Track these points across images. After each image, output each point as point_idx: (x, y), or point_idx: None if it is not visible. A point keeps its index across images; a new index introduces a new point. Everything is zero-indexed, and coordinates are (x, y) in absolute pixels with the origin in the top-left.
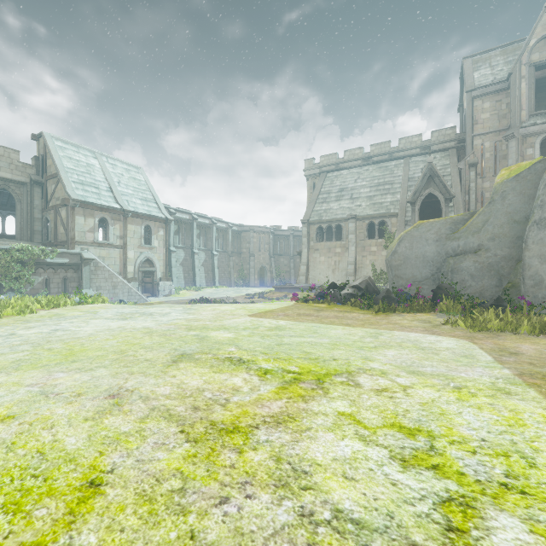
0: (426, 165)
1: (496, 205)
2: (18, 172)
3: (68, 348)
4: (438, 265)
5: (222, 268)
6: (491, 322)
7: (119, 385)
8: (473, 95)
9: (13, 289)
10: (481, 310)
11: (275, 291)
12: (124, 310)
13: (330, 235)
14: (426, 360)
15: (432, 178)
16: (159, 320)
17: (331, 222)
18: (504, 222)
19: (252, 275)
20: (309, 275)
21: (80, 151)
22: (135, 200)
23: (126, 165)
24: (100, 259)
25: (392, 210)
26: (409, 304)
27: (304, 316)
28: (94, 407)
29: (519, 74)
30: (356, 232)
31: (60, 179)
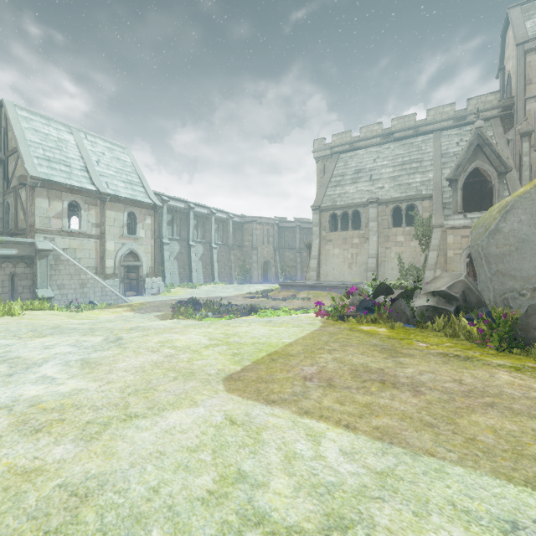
0: (473, 132)
1: None
2: None
3: None
4: None
5: (222, 262)
6: None
7: None
8: (525, 49)
9: None
10: None
11: (281, 289)
12: None
13: (343, 225)
14: None
15: (481, 148)
16: None
17: (347, 207)
18: None
19: (254, 271)
20: (320, 271)
21: (51, 124)
22: (116, 183)
23: (109, 143)
24: (63, 251)
25: (424, 191)
26: None
27: (380, 392)
28: None
29: None
30: (378, 219)
31: (19, 153)
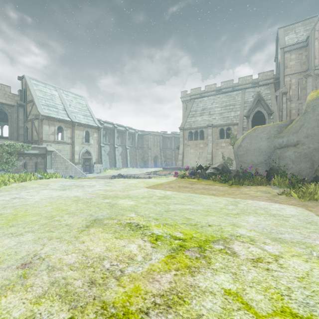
0: (256, 93)
1: (309, 114)
2: (9, 99)
3: (14, 213)
4: (269, 154)
5: (132, 156)
6: (317, 194)
7: (36, 251)
8: (284, 51)
9: (4, 169)
10: (305, 184)
11: (163, 170)
12: (66, 183)
13: (196, 137)
14: (281, 226)
15: (260, 101)
16: (86, 190)
17: (197, 128)
18: (315, 125)
19: (149, 161)
20: (184, 161)
21: (47, 86)
22: (79, 116)
23: (74, 95)
24: (57, 151)
25: (235, 121)
26: (252, 180)
27: (182, 188)
28: (1, 279)
29: (313, 37)
30: (212, 134)
31: (34, 103)
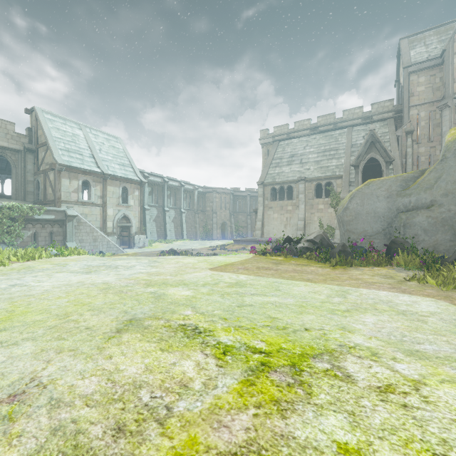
0: (369, 133)
1: (449, 162)
2: (13, 141)
3: (10, 309)
4: (389, 220)
5: (189, 223)
6: None
7: (34, 373)
8: (409, 71)
9: (5, 242)
10: (447, 265)
11: (235, 243)
12: (93, 263)
13: (282, 195)
14: (417, 331)
15: (374, 144)
16: (121, 274)
17: (283, 183)
18: None
19: (214, 230)
20: (264, 230)
21: (67, 123)
22: (114, 165)
23: (107, 135)
24: (82, 216)
25: (337, 172)
26: (365, 258)
27: (263, 270)
28: None
29: (452, 50)
30: (305, 192)
31: (49, 147)
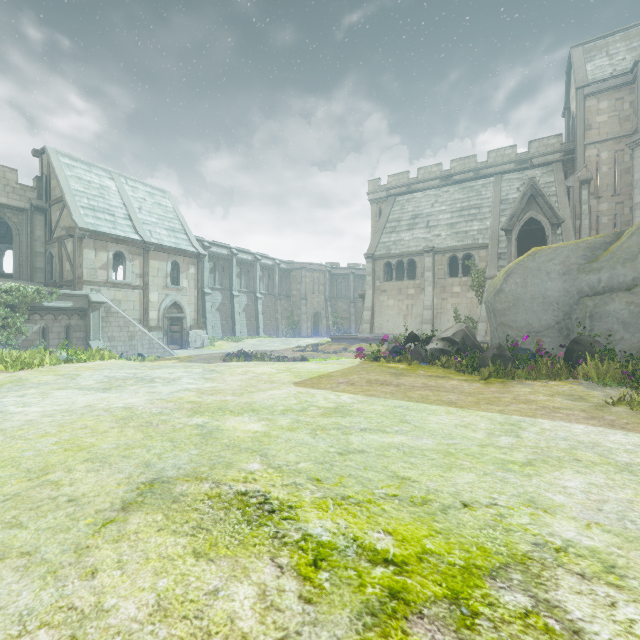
0: (527, 182)
1: None
2: (15, 196)
3: None
4: (567, 309)
5: (267, 314)
6: None
7: None
8: (585, 93)
9: None
10: None
11: (333, 342)
12: (118, 374)
13: (400, 274)
14: None
15: (535, 198)
16: (156, 391)
17: (402, 256)
18: None
19: (303, 323)
20: (374, 323)
21: (92, 170)
22: (159, 231)
23: (150, 187)
24: (113, 303)
25: (481, 240)
26: (533, 367)
27: (377, 386)
28: None
29: None
30: (434, 268)
31: (66, 204)
